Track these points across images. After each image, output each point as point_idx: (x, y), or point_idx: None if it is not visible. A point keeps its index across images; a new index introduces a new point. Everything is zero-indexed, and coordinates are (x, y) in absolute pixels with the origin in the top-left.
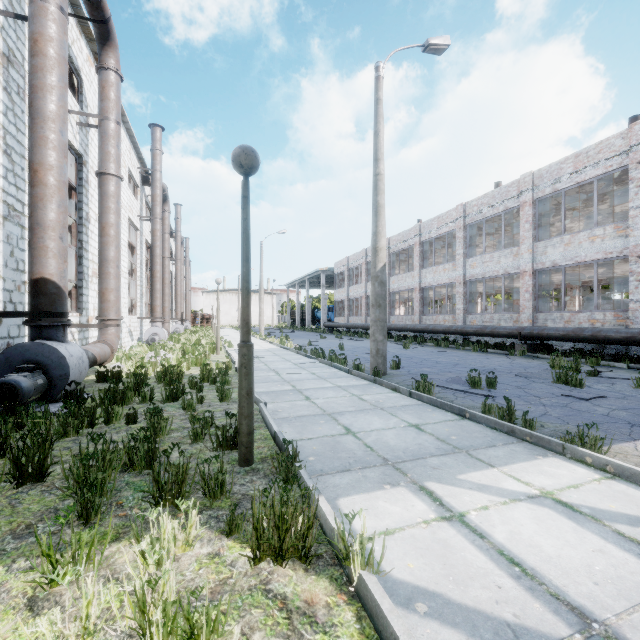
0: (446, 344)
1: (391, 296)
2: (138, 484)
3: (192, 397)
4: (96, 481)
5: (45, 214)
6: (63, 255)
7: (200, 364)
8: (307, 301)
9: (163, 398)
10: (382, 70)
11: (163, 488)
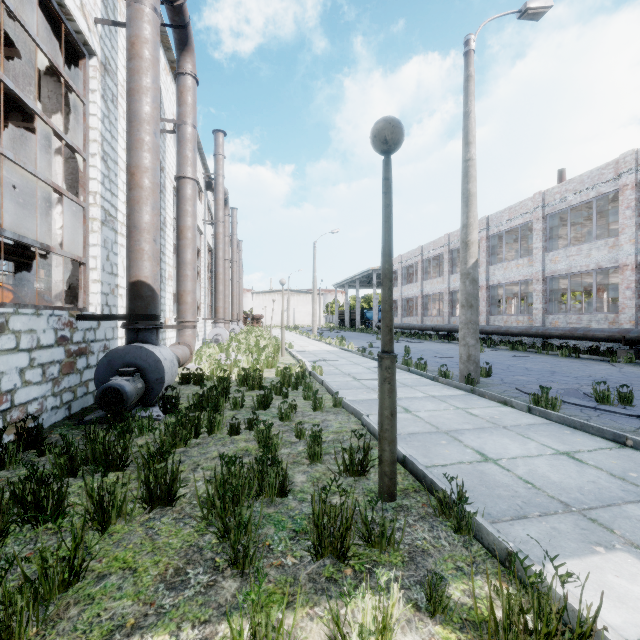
0: (524, 348)
1: (452, 295)
2: (275, 518)
3: (288, 406)
4: (240, 517)
5: (141, 217)
6: (156, 257)
7: (271, 366)
8: (357, 301)
9: (254, 405)
10: (473, 43)
11: (322, 534)
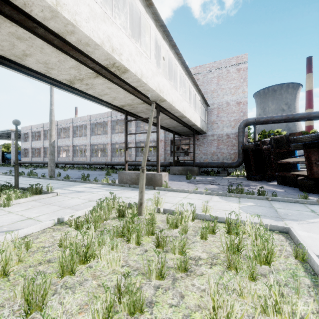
0: (82, 168)
1: (58, 148)
2: None
3: None
4: None
5: None
6: None
7: None
8: None
9: None
10: None
11: (2, 193)
